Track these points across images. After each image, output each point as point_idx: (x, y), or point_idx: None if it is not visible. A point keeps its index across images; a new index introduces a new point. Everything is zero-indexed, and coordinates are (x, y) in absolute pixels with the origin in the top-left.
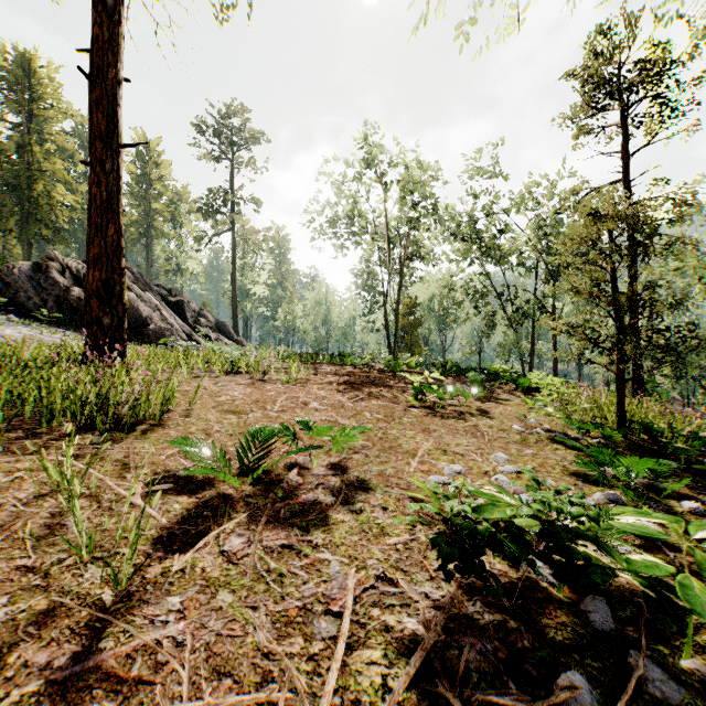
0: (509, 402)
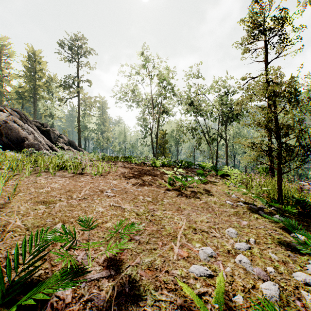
0: (217, 183)
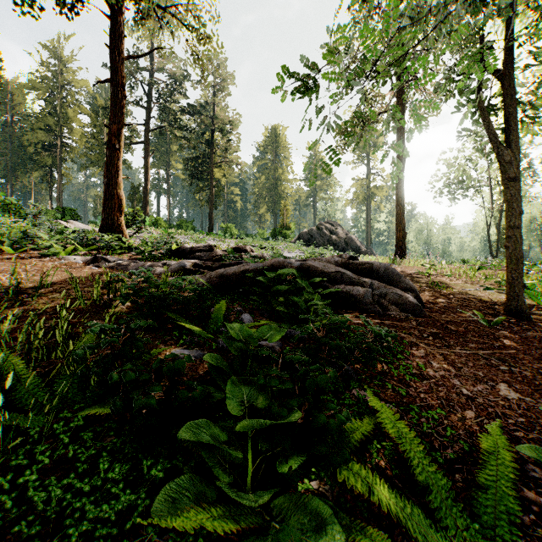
0: None
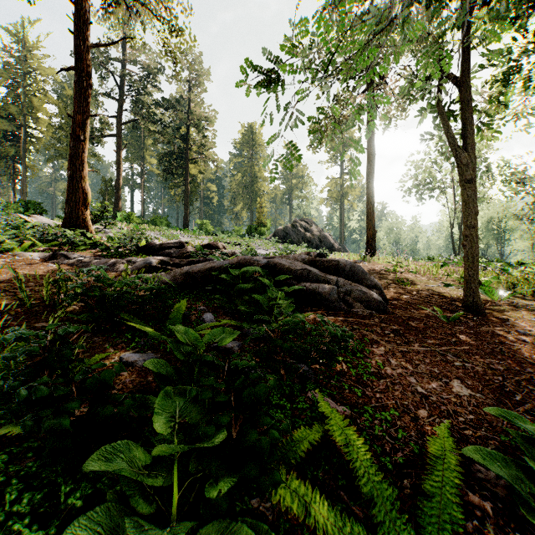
0: None
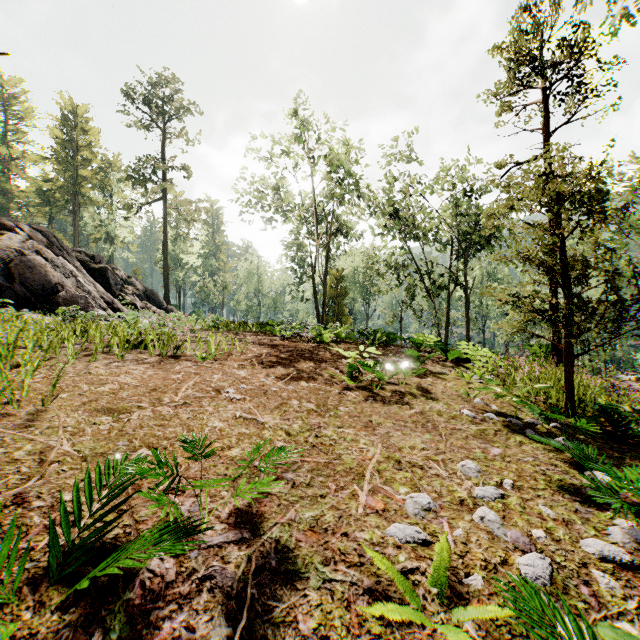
0: (445, 376)
